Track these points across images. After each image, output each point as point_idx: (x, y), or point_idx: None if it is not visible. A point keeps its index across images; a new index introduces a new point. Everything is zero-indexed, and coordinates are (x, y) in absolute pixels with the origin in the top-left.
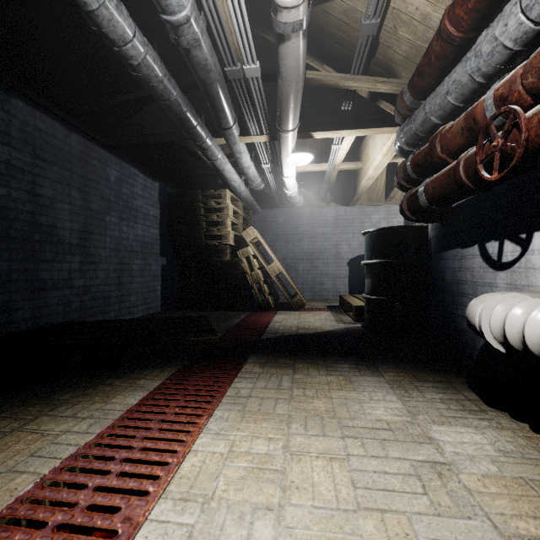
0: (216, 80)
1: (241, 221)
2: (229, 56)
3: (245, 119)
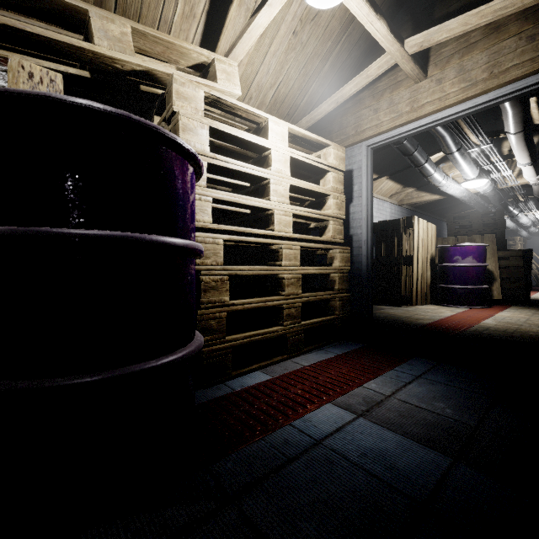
0: (531, 226)
1: (522, 247)
2: (536, 223)
3: (534, 221)
